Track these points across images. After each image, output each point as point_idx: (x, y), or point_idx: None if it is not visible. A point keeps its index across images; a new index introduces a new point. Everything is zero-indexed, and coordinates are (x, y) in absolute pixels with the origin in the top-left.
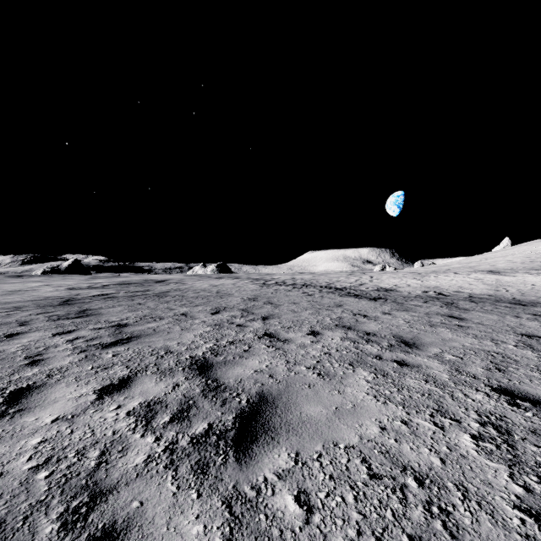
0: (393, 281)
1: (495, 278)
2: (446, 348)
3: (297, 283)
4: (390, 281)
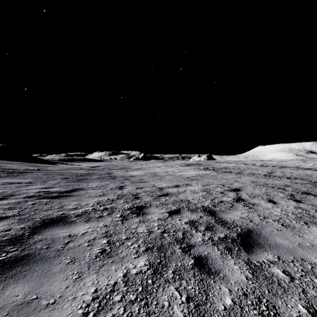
0: None
1: None
2: None
3: (275, 166)
4: None
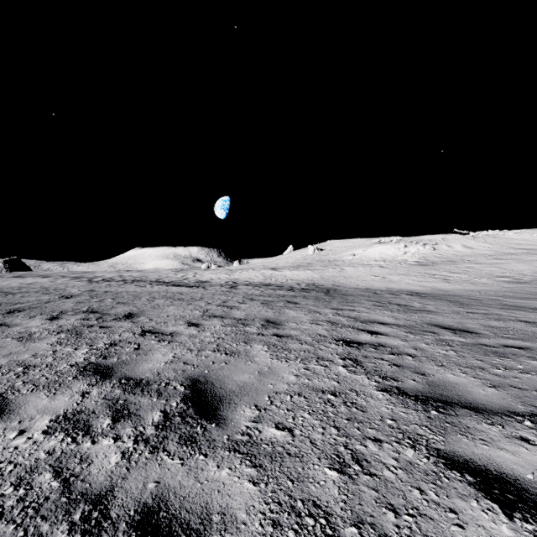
0: (211, 276)
1: (272, 273)
2: (211, 300)
3: (127, 279)
4: (208, 276)
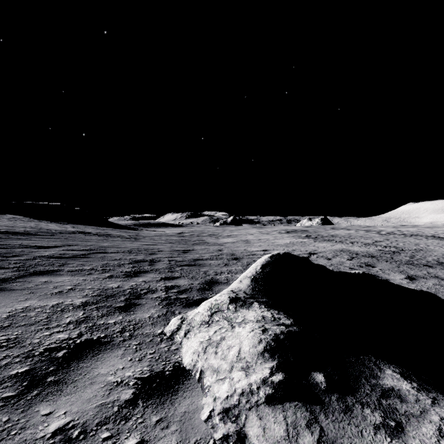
0: None
1: None
2: None
3: (405, 234)
4: None
